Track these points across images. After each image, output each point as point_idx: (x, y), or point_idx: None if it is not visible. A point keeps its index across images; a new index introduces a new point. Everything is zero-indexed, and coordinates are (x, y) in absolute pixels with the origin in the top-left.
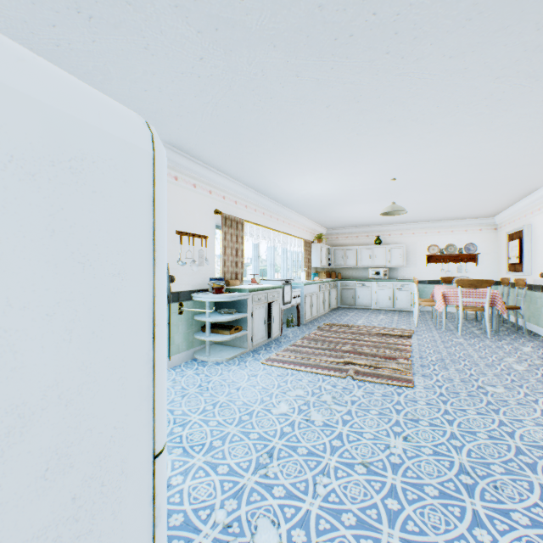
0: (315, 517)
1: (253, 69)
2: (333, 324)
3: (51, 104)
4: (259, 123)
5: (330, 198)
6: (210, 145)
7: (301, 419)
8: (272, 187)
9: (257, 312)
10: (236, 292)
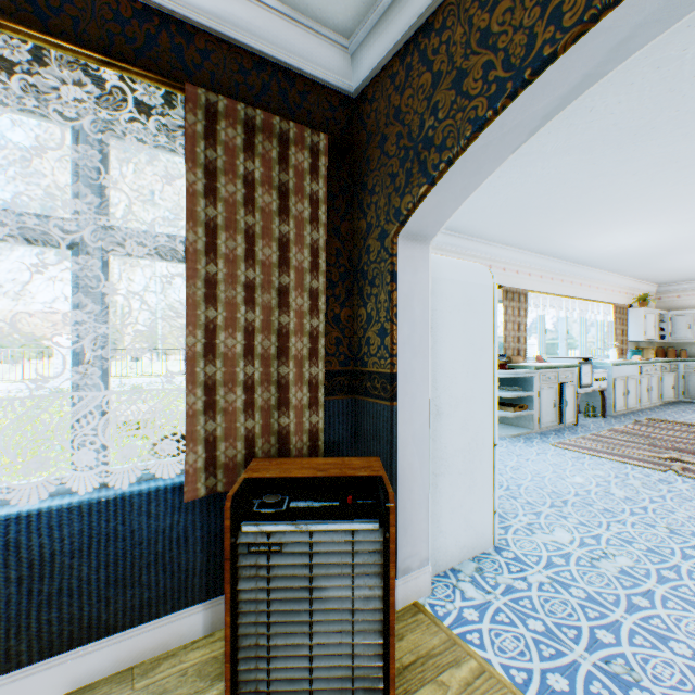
0: (605, 538)
1: (545, 171)
2: (662, 420)
3: (463, 281)
4: (549, 202)
5: (655, 248)
6: (494, 226)
7: (598, 490)
8: (564, 249)
9: (544, 392)
10: (519, 369)
